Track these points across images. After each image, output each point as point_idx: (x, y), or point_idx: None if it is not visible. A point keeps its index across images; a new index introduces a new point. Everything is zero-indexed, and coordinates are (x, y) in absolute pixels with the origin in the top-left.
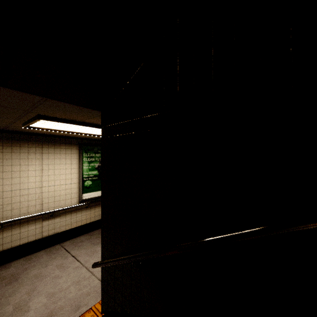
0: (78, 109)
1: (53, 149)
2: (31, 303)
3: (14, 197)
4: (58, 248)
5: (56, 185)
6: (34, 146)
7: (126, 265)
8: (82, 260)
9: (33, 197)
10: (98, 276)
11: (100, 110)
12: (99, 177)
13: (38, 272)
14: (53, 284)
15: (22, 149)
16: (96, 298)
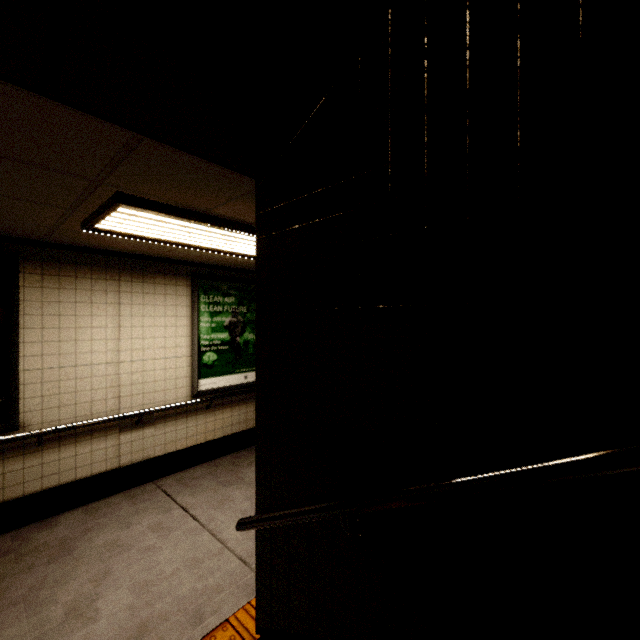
0: (206, 171)
1: (141, 285)
2: (102, 603)
3: (65, 382)
4: (150, 490)
5: (146, 360)
6: (103, 277)
7: (318, 527)
8: (202, 517)
9: (102, 383)
10: (237, 551)
11: (254, 175)
12: (232, 345)
13: (113, 538)
14: (145, 563)
15: (79, 282)
16: (237, 599)
